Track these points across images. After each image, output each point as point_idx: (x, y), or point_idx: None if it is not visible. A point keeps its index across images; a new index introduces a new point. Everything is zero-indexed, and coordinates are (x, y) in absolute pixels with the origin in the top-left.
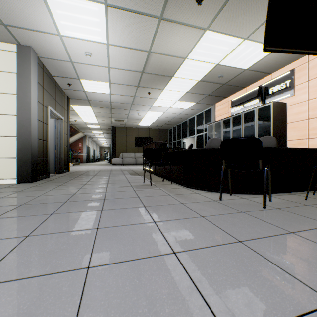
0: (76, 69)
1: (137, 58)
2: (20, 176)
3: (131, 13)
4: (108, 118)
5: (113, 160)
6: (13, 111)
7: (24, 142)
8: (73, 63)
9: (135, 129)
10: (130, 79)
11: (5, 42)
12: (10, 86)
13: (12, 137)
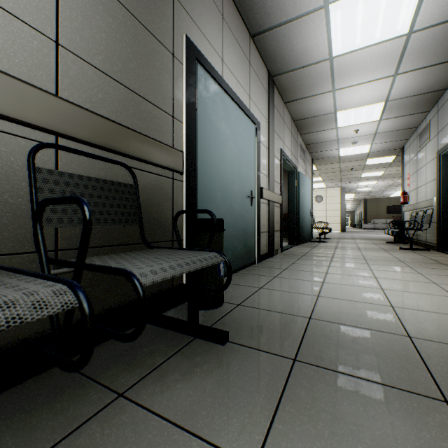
0: (357, 188)
1: (387, 184)
2: (341, 230)
3: (385, 181)
4: (362, 196)
5: (365, 225)
6: (339, 209)
7: (342, 219)
8: (357, 187)
9: (386, 199)
10: (383, 186)
11: (337, 188)
12: (338, 201)
13: (339, 217)
